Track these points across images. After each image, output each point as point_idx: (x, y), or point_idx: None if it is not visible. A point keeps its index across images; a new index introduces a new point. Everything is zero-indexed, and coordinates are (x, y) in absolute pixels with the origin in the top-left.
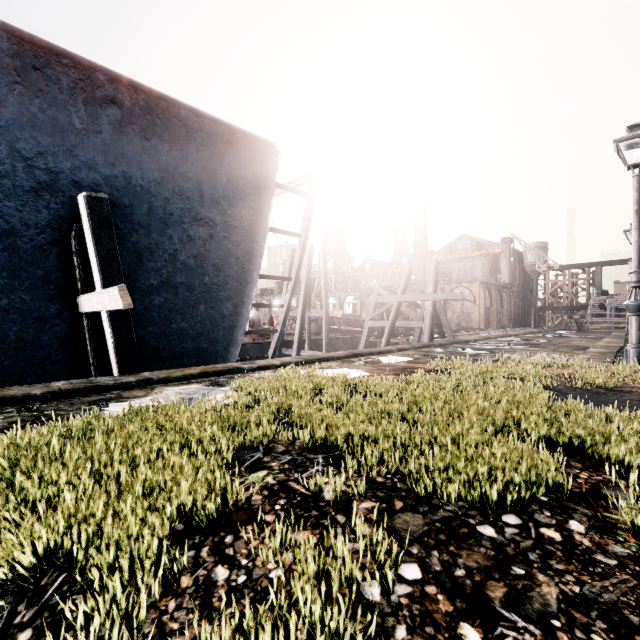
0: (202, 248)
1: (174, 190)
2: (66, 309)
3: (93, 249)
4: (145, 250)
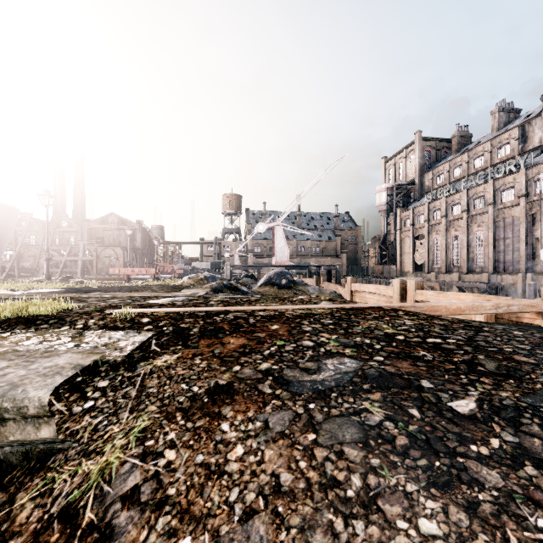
0: None
1: None
2: None
3: None
4: None
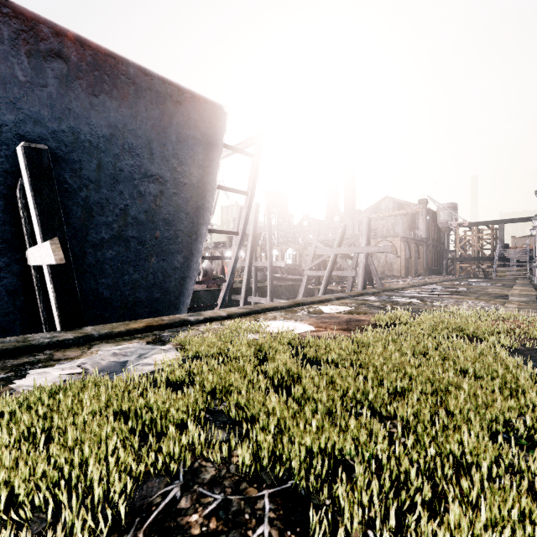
0: (153, 203)
1: (124, 147)
2: (15, 262)
3: (32, 201)
4: (95, 205)
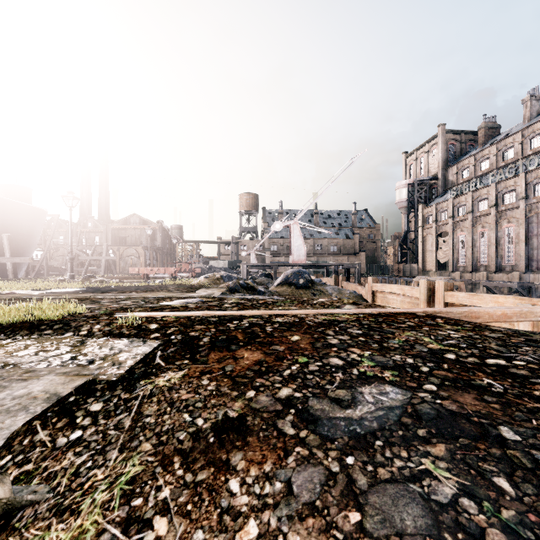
0: (19, 242)
1: (14, 226)
2: None
3: (9, 248)
4: (2, 243)
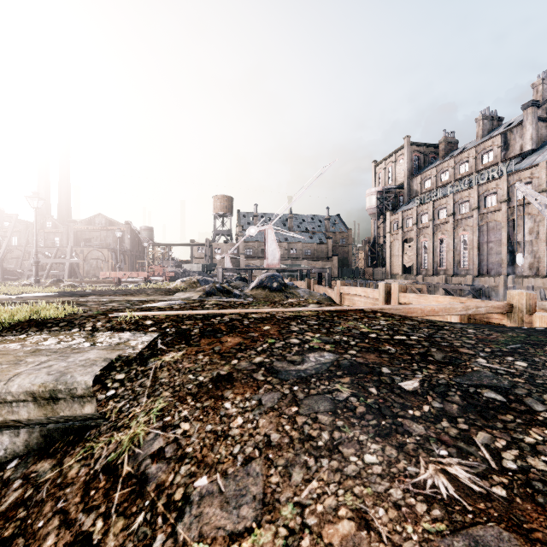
0: None
1: None
2: None
3: None
4: None
